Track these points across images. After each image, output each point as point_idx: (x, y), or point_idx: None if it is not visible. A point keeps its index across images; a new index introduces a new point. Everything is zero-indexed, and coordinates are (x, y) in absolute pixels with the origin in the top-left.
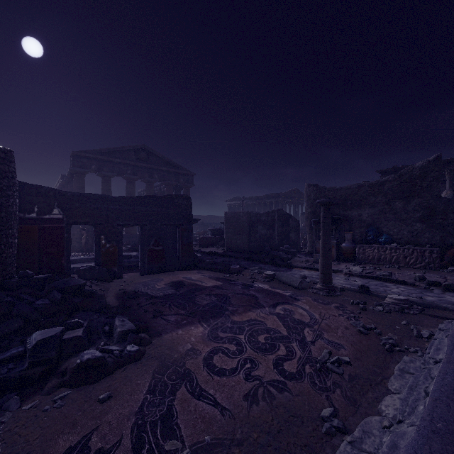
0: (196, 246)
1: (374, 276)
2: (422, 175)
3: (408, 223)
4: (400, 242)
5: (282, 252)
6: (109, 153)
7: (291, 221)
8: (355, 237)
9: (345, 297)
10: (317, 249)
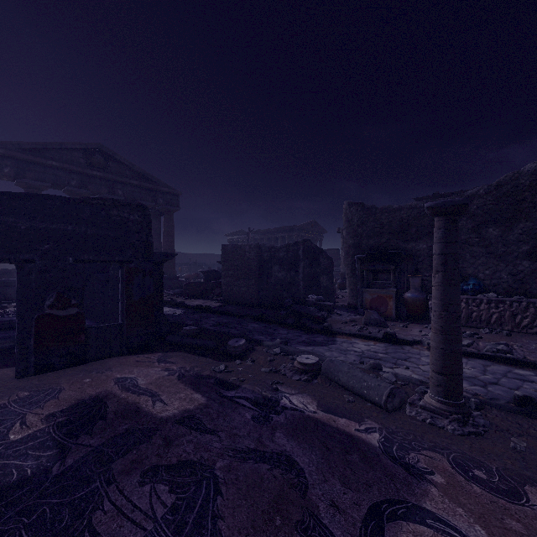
0: (179, 296)
1: (487, 354)
2: (535, 185)
3: (508, 261)
4: (496, 290)
5: (312, 306)
6: (38, 151)
7: (322, 259)
8: (423, 282)
9: (508, 437)
10: (365, 301)
